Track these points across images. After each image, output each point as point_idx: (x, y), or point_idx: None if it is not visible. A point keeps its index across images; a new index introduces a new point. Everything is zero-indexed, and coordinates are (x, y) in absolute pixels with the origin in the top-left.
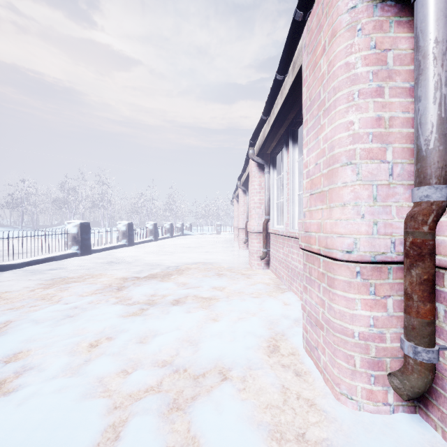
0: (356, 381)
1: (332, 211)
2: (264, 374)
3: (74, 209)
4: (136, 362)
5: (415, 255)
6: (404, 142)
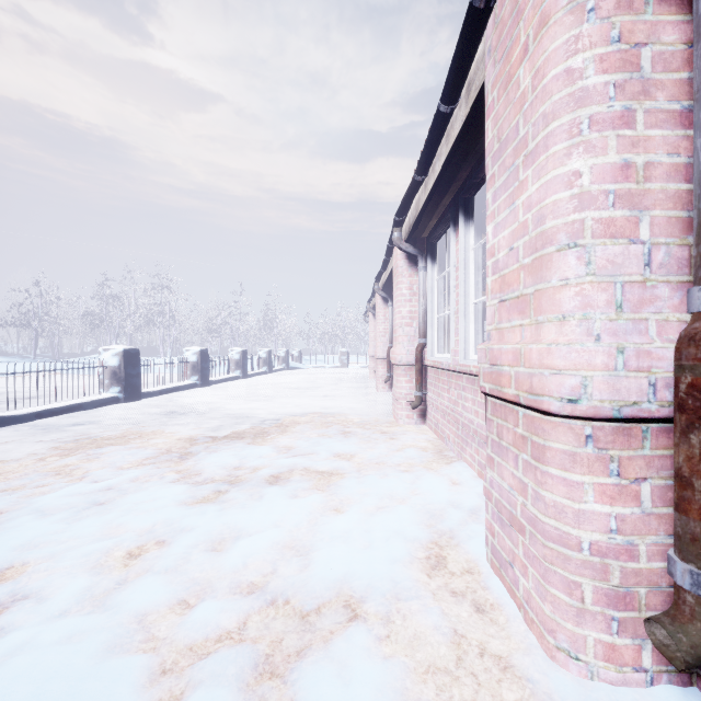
0: (585, 628)
1: (542, 329)
2: (421, 609)
3: (117, 328)
4: (204, 585)
5: (699, 407)
6: (670, 206)
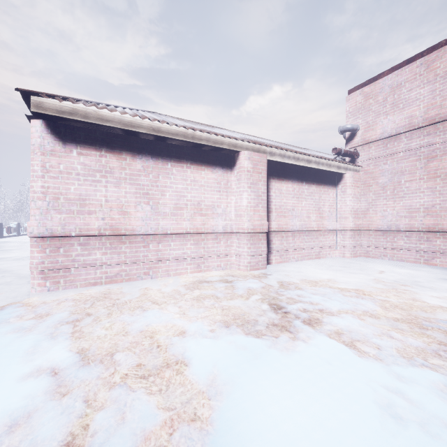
0: None
1: None
2: None
3: None
4: None
5: None
6: None
